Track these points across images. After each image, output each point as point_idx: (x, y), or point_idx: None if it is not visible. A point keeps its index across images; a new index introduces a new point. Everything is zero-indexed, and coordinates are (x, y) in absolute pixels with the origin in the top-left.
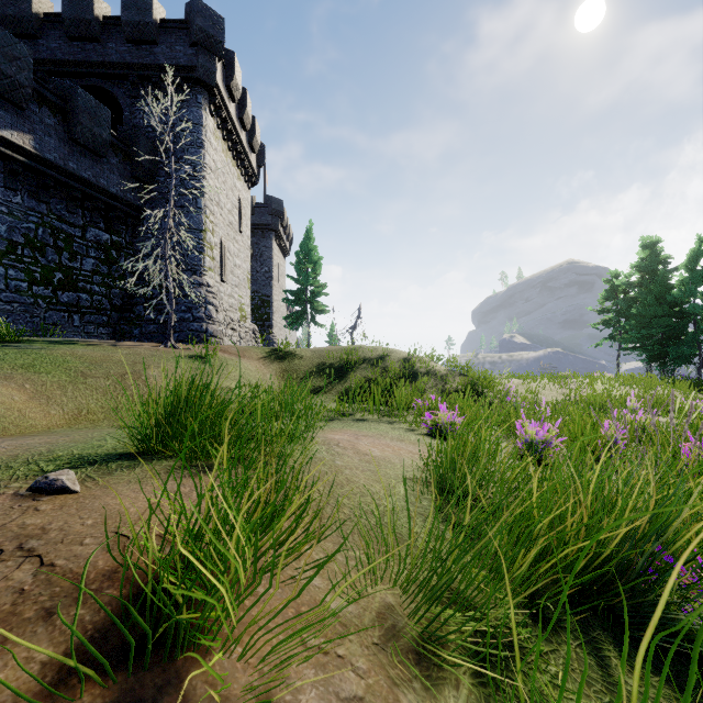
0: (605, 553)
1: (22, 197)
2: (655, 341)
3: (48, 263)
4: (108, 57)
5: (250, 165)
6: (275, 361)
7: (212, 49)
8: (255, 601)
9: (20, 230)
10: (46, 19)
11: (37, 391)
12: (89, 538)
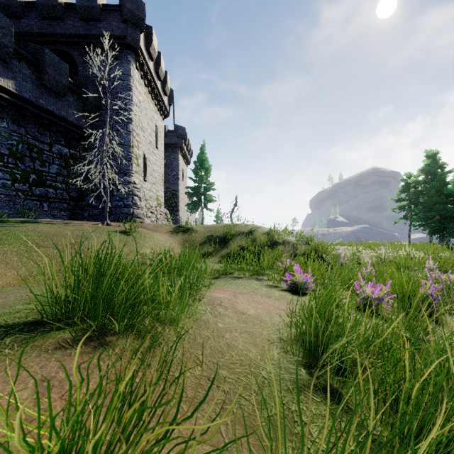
0: None
1: (7, 123)
2: (436, 220)
3: (26, 167)
4: (67, 30)
5: (164, 103)
6: (178, 234)
7: (137, 24)
8: None
9: (6, 145)
10: (27, 5)
11: None
12: None
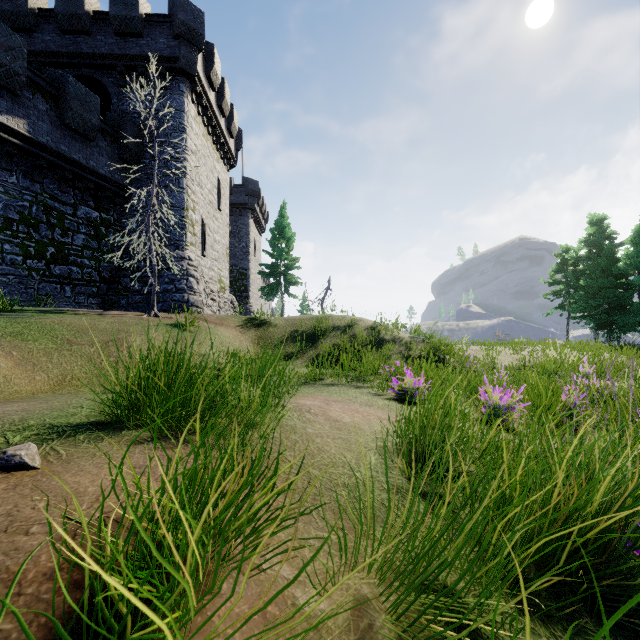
0: (590, 533)
1: (17, 177)
2: (602, 310)
3: (42, 238)
4: (97, 49)
5: (229, 149)
6: (251, 329)
7: (193, 41)
8: (210, 618)
9: (15, 207)
10: (41, 14)
11: (24, 358)
12: (37, 526)
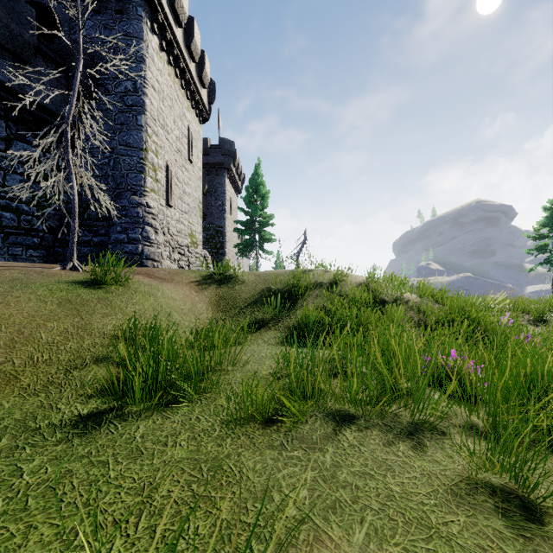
0: None
1: None
2: None
3: None
4: None
5: (201, 99)
6: (210, 287)
7: None
8: None
9: None
10: None
11: None
12: None
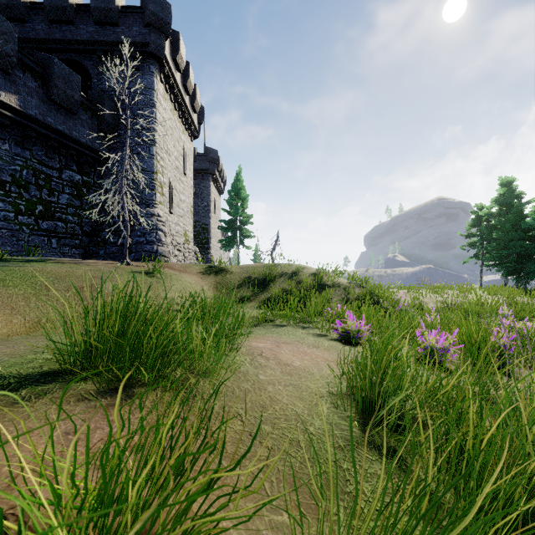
0: None
1: (10, 145)
2: (512, 259)
3: (31, 197)
4: (80, 36)
5: (193, 122)
6: (210, 276)
7: (162, 29)
8: None
9: (8, 171)
10: (32, 6)
11: (3, 302)
12: None
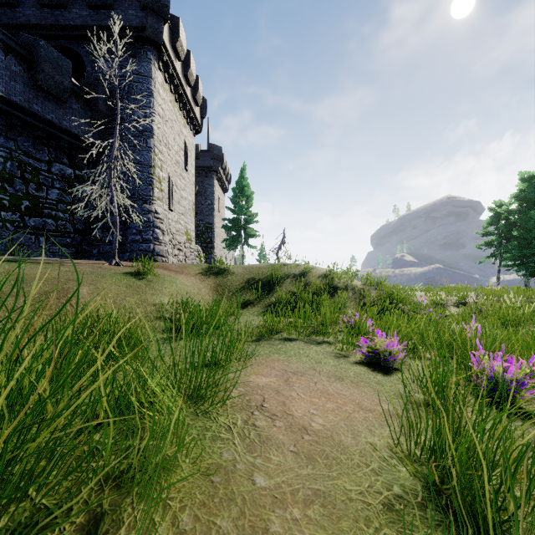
0: None
1: None
2: None
3: (16, 192)
4: (72, 21)
5: (195, 116)
6: (210, 277)
7: (159, 12)
8: None
9: None
10: None
11: None
12: None
